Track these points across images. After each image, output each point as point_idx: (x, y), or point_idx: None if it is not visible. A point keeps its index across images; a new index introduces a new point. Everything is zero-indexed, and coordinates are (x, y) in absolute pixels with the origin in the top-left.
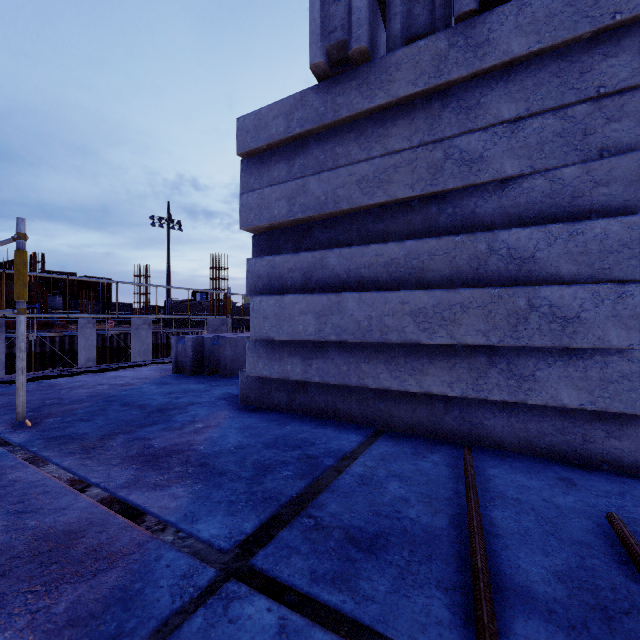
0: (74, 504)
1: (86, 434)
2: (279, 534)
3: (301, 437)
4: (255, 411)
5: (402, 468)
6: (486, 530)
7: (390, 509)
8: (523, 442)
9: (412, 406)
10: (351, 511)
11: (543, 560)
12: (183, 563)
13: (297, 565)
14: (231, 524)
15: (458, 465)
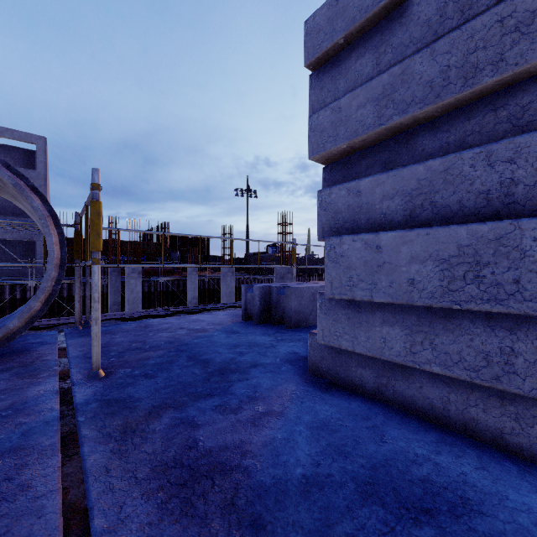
0: None
1: (139, 401)
2: None
3: (419, 476)
4: (329, 390)
5: None
6: None
7: None
8: None
9: None
10: None
11: None
12: None
13: None
14: None
15: None
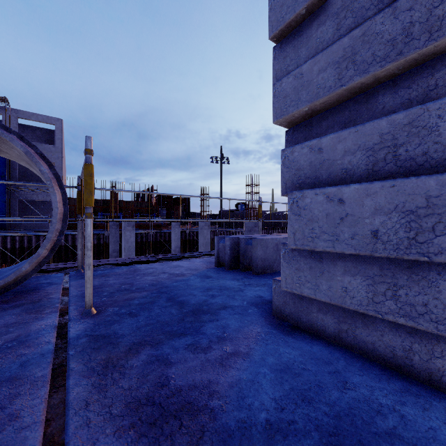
0: None
1: (122, 337)
2: None
3: (385, 428)
4: (292, 333)
5: None
6: None
7: None
8: None
9: None
10: None
11: None
12: None
13: None
14: None
15: None
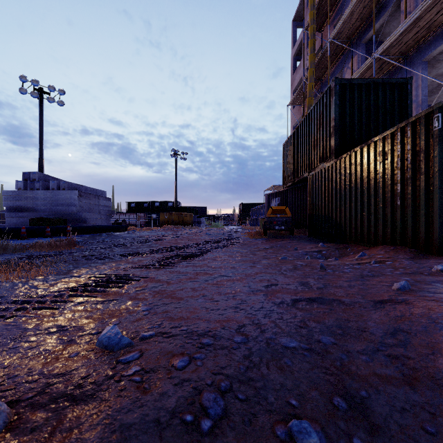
0: None
1: None
2: None
3: None
4: None
5: None
6: None
7: None
8: None
9: None
10: None
11: None
12: None
13: None
14: None
15: None
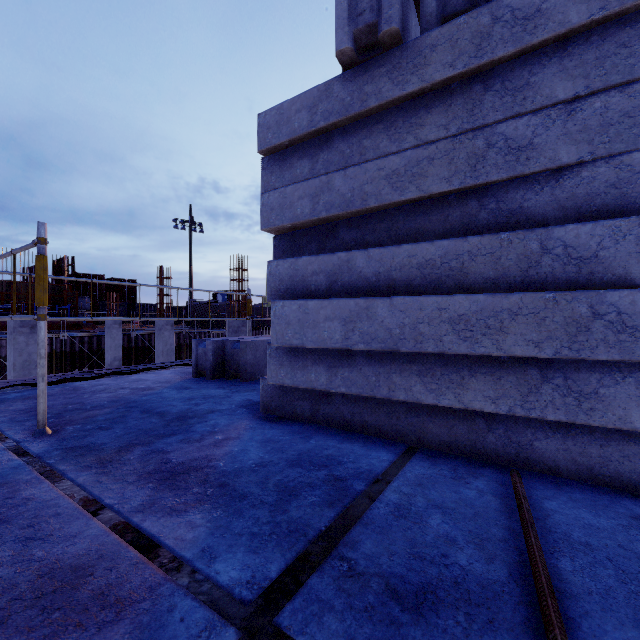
0: (85, 531)
1: (104, 445)
2: (308, 581)
3: (327, 454)
4: (277, 421)
5: (443, 496)
6: (556, 587)
7: (435, 552)
8: (582, 468)
9: (449, 422)
10: (389, 553)
11: (638, 637)
12: (199, 617)
13: (331, 627)
14: (253, 565)
15: (507, 494)
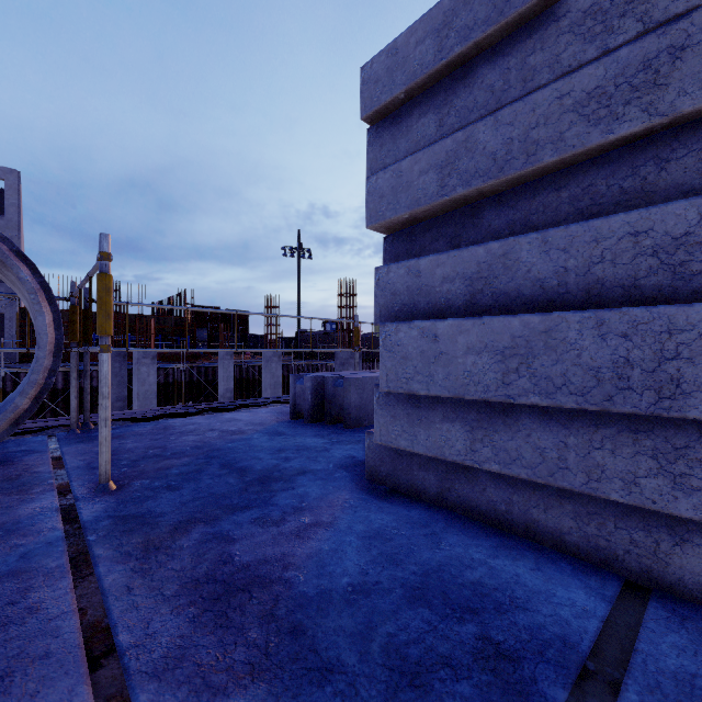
0: None
1: (162, 516)
2: None
3: (471, 579)
4: (388, 498)
5: None
6: None
7: None
8: None
9: None
10: None
11: None
12: None
13: None
14: None
15: None
